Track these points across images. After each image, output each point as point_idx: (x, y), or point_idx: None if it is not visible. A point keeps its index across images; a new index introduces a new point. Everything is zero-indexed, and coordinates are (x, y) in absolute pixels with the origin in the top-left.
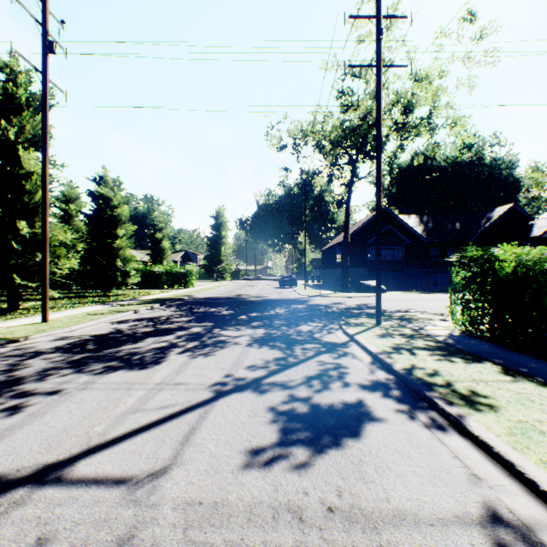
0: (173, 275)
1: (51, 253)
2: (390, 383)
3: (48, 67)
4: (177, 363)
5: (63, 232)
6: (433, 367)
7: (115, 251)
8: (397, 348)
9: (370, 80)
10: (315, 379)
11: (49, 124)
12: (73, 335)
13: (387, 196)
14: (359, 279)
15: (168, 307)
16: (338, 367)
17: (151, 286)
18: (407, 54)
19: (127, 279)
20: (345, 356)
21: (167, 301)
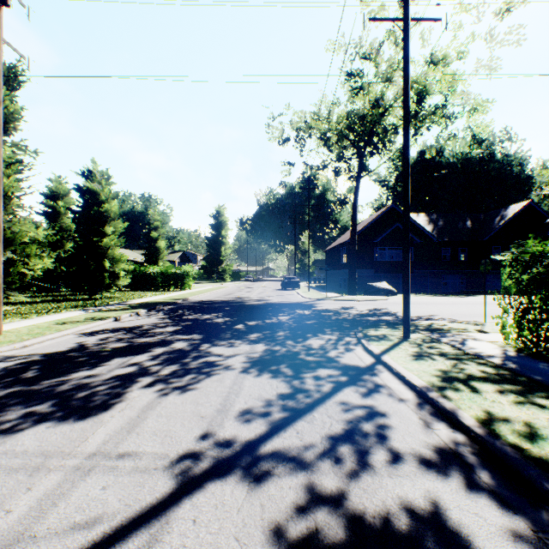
0: (169, 276)
1: (20, 251)
2: (465, 452)
3: (0, 23)
4: (136, 407)
5: (34, 228)
6: (522, 418)
7: (103, 250)
8: (447, 378)
9: (381, 64)
10: (344, 442)
11: (1, 92)
12: (20, 354)
13: (393, 194)
14: (365, 281)
15: (156, 313)
16: (374, 415)
17: (146, 288)
18: (421, 34)
19: (116, 280)
20: (378, 392)
21: (157, 305)
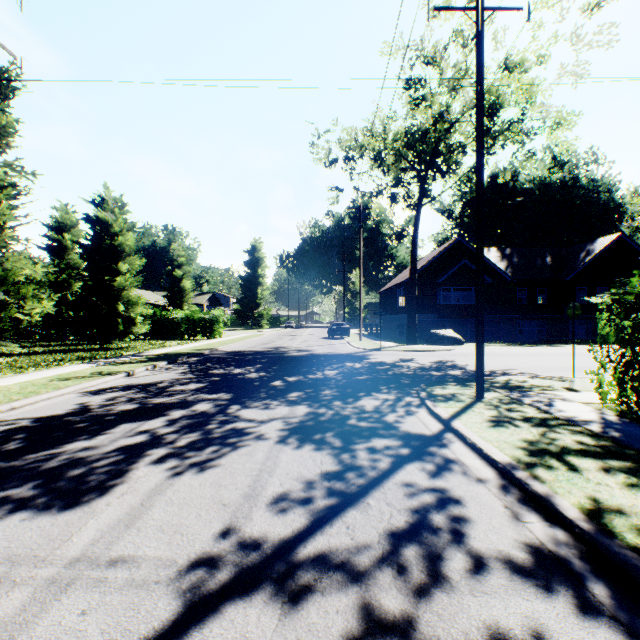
0: (196, 322)
1: (14, 292)
2: (570, 557)
3: None
4: (141, 491)
5: (31, 264)
6: (639, 508)
7: (116, 292)
8: (536, 451)
9: (446, 70)
10: (409, 541)
11: None
12: (5, 418)
13: (459, 226)
14: (427, 328)
15: (178, 366)
16: (446, 502)
17: (168, 336)
18: (494, 35)
19: (132, 327)
20: (449, 470)
21: (180, 357)
